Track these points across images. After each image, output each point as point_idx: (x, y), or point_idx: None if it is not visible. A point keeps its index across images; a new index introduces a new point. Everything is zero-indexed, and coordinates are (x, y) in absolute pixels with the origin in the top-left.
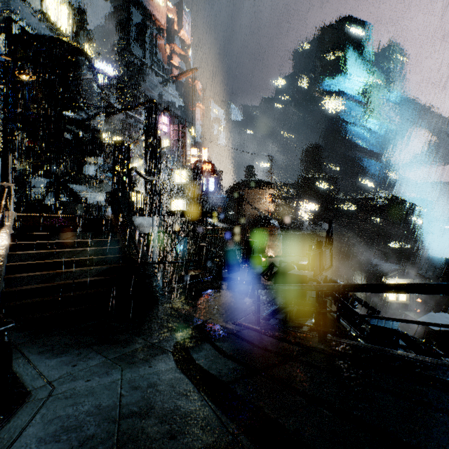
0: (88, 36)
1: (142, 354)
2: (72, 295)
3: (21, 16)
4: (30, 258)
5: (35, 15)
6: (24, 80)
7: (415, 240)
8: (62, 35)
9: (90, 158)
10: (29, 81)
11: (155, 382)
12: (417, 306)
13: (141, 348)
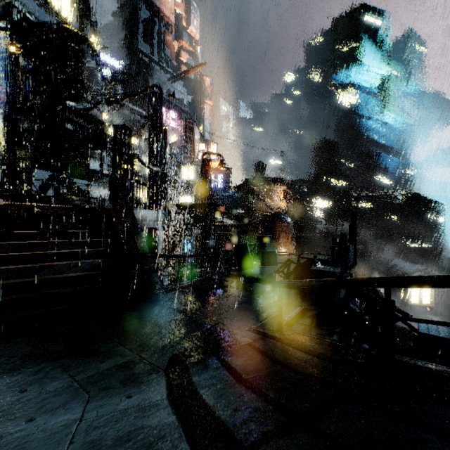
0: (93, 27)
1: (123, 374)
2: (56, 291)
3: (22, 2)
4: (12, 249)
5: (37, 1)
6: (26, 69)
7: (437, 239)
8: (66, 24)
9: (95, 153)
10: (31, 70)
11: (127, 431)
12: (442, 310)
13: (124, 363)
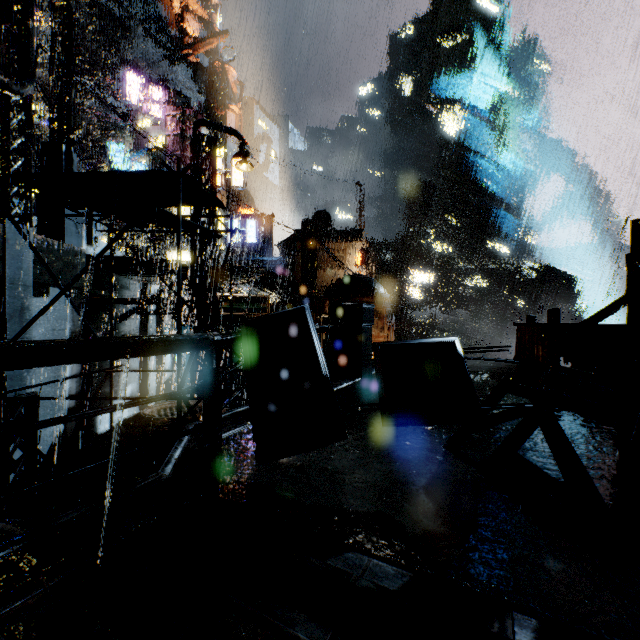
0: None
1: None
2: None
3: None
4: None
5: None
6: None
7: None
8: None
9: None
10: None
11: None
12: None
13: None
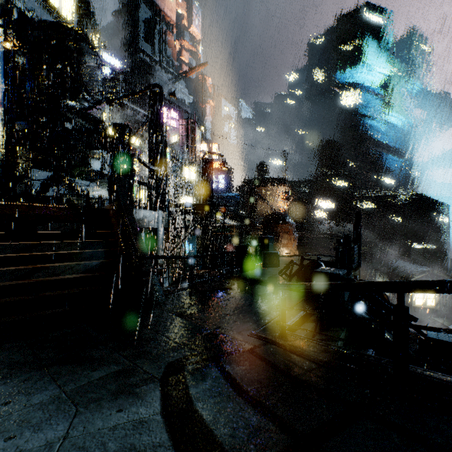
0: (93, 25)
1: (115, 384)
2: (51, 294)
3: (21, 0)
4: (7, 250)
5: None
6: (25, 68)
7: (441, 240)
8: (66, 22)
9: (96, 153)
10: (30, 68)
11: None
12: (447, 312)
13: (117, 372)
